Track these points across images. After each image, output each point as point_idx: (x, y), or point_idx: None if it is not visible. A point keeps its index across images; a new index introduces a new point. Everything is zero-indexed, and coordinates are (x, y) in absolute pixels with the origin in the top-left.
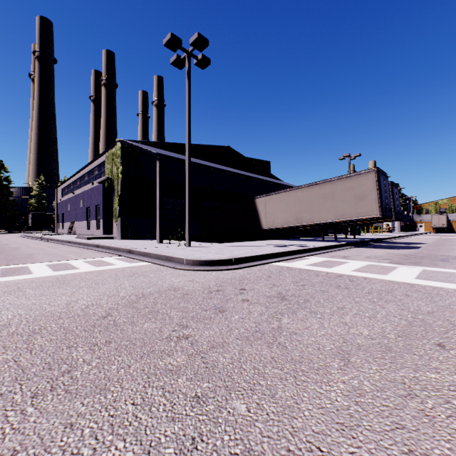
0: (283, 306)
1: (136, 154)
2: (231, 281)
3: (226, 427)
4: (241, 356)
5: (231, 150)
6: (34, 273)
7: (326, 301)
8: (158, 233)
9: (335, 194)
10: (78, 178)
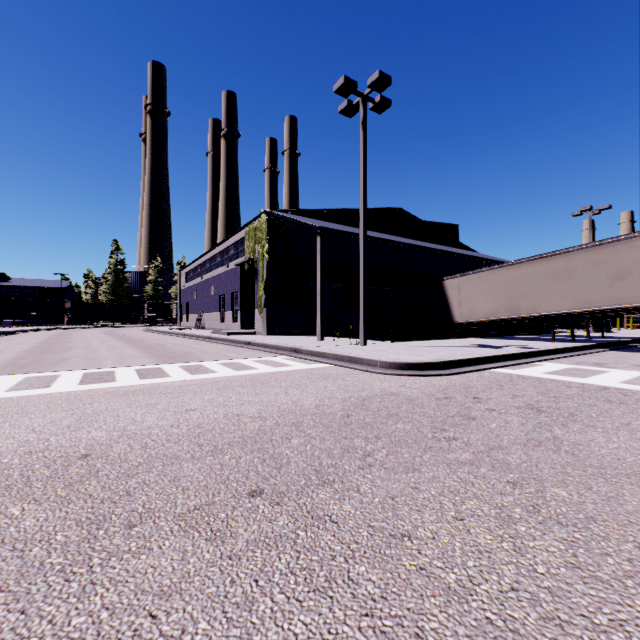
0: (544, 417)
1: (284, 227)
2: (454, 389)
3: (557, 503)
4: (530, 458)
5: (402, 213)
6: (219, 372)
7: (601, 416)
8: (319, 328)
9: (573, 271)
10: (207, 259)
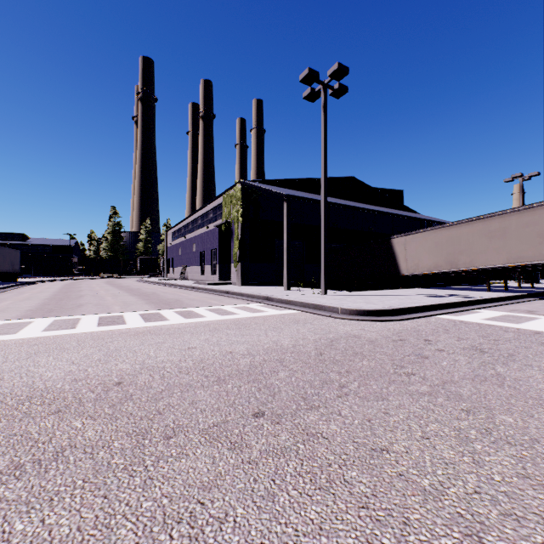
0: (487, 357)
1: (255, 194)
2: (406, 332)
3: (505, 427)
4: (479, 391)
5: (355, 181)
6: (208, 317)
7: (536, 357)
8: (285, 279)
9: (507, 231)
10: (190, 222)
